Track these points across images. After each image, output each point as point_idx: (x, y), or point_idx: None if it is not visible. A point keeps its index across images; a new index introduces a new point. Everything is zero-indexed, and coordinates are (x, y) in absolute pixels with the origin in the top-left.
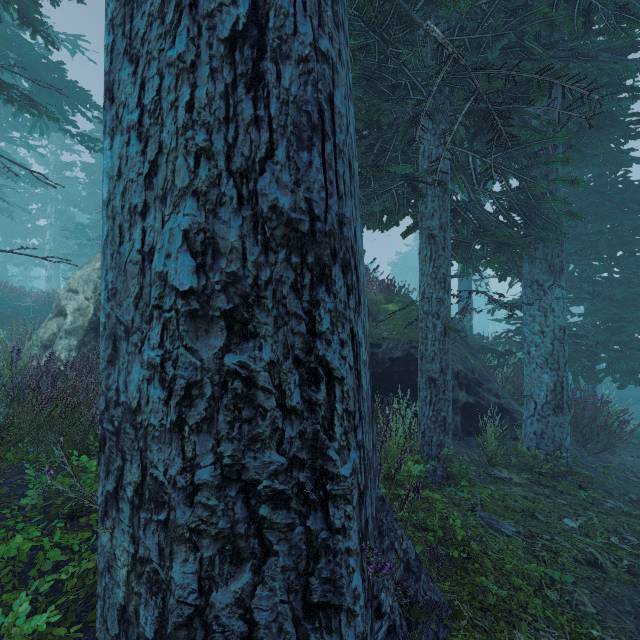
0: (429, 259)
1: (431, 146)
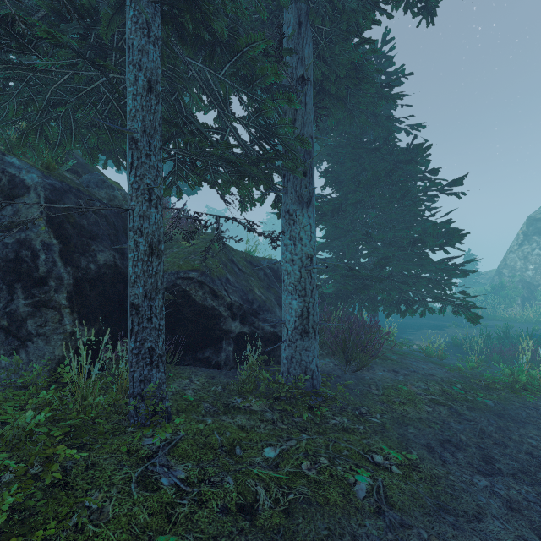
0: (130, 166)
1: (132, 36)
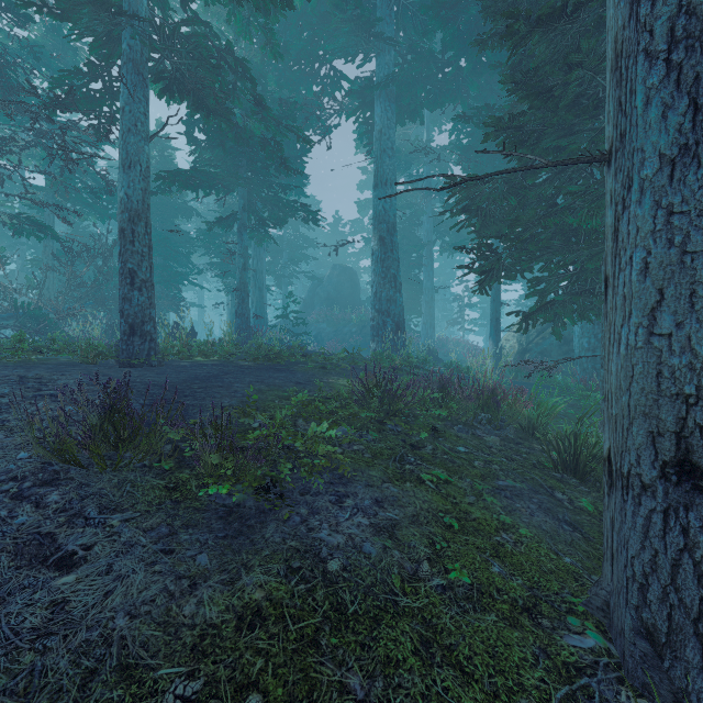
0: None
1: None
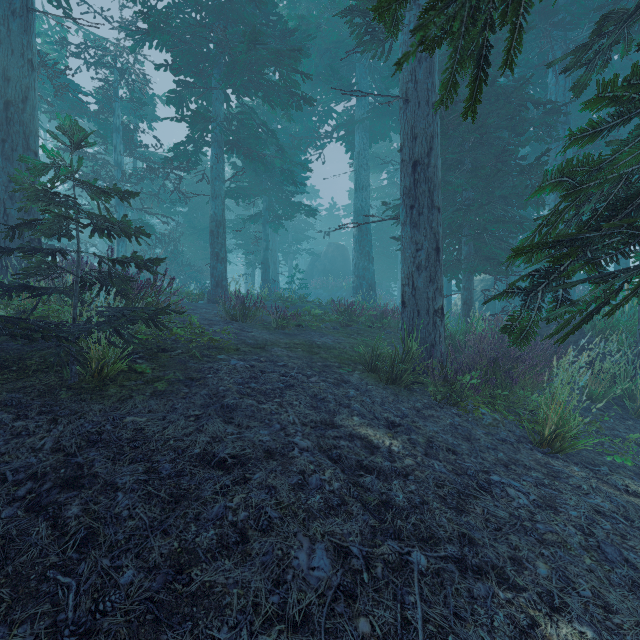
0: None
1: None
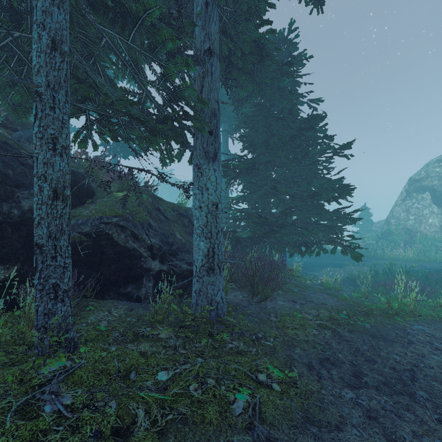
0: (34, 117)
1: None
